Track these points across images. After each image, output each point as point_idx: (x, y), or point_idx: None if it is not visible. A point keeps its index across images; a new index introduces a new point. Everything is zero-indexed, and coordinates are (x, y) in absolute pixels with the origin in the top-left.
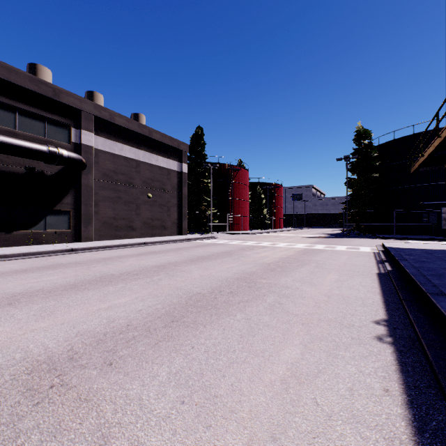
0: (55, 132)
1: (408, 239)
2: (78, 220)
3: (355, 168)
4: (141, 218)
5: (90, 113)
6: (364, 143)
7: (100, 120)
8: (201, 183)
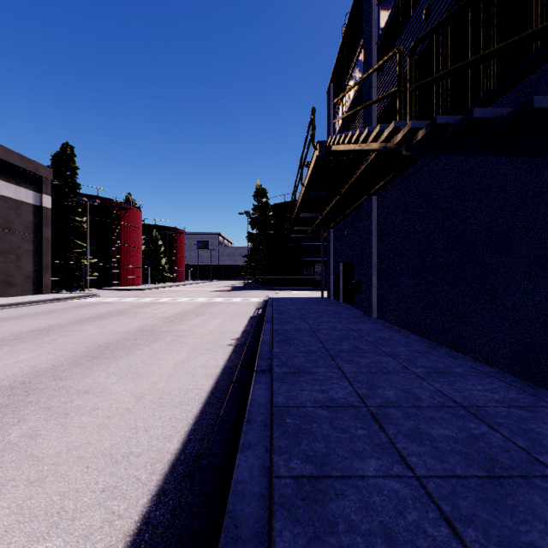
0: None
1: (292, 290)
2: None
3: (254, 224)
4: None
5: None
6: (262, 201)
7: None
8: (70, 222)
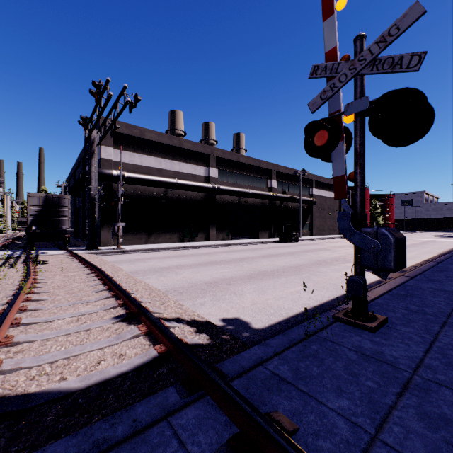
0: (305, 191)
1: None
2: (311, 227)
3: None
4: (326, 225)
5: (314, 180)
6: None
7: (316, 181)
8: None
